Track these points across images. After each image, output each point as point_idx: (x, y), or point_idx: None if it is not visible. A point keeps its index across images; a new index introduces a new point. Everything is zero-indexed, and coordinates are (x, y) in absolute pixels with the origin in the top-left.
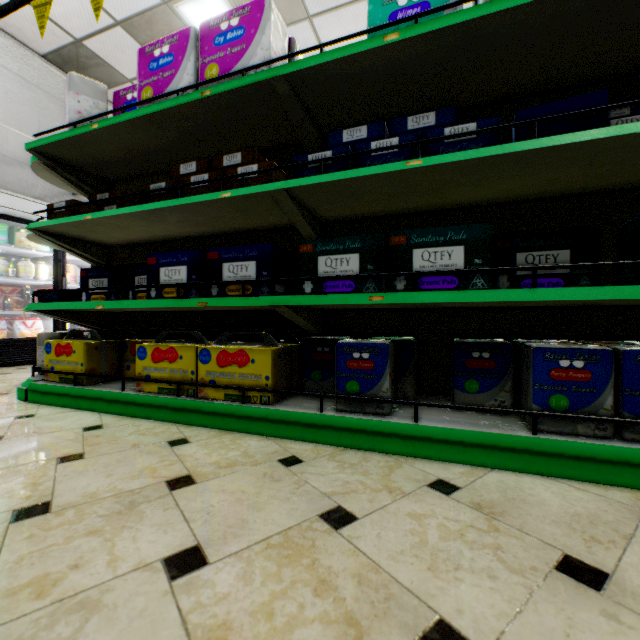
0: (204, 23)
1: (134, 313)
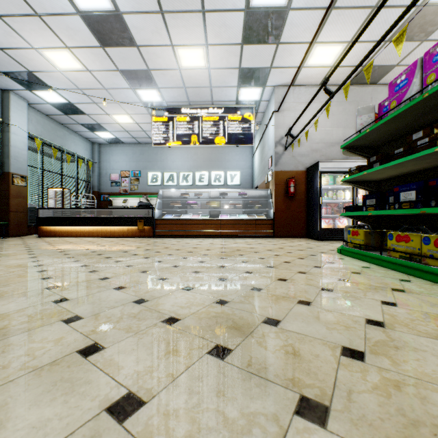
0: (425, 53)
1: (390, 216)
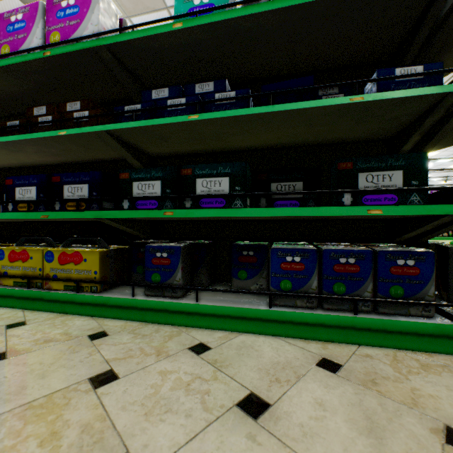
0: None
1: (10, 222)
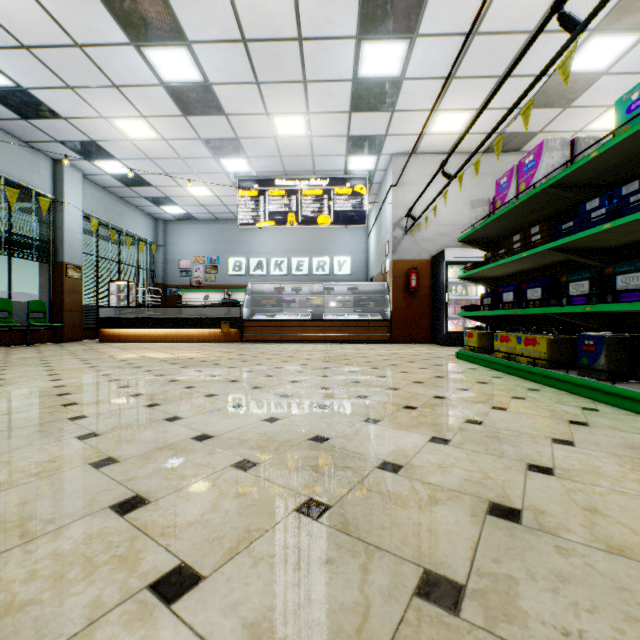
0: (519, 162)
1: (508, 316)
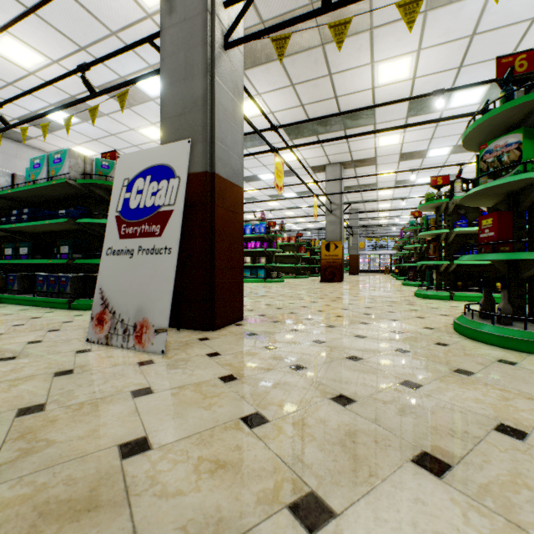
0: None
1: None
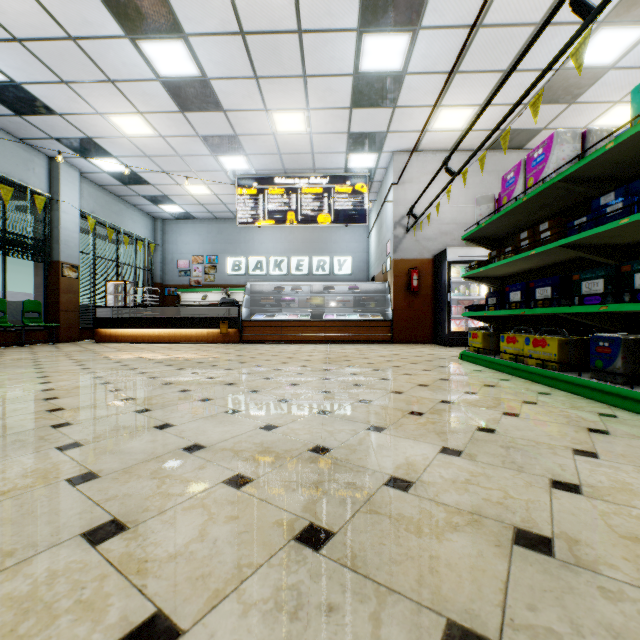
0: (527, 156)
1: (513, 316)
